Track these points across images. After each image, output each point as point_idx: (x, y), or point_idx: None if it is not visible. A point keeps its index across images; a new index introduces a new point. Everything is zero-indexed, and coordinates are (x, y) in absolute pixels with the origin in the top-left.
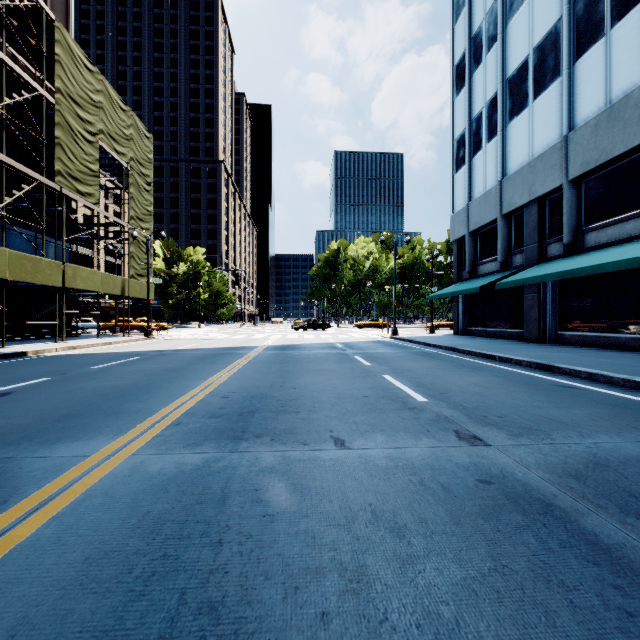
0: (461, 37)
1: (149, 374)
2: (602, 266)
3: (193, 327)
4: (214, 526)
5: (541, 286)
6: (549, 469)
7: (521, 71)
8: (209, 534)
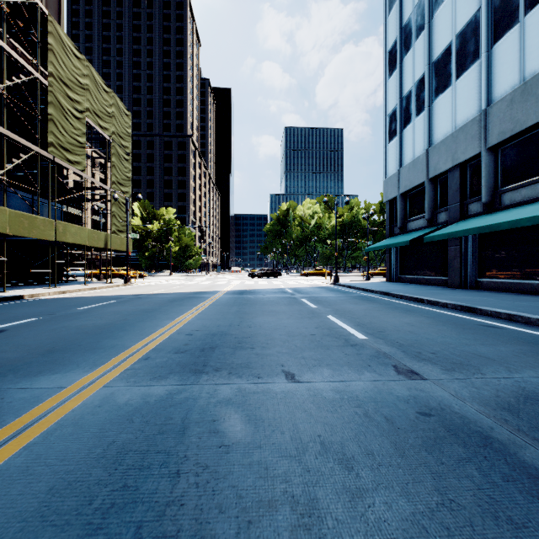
0: (393, 27)
1: (125, 314)
2: (518, 221)
3: (165, 275)
4: (173, 456)
5: (463, 239)
6: (483, 402)
7: (445, 55)
8: (168, 464)
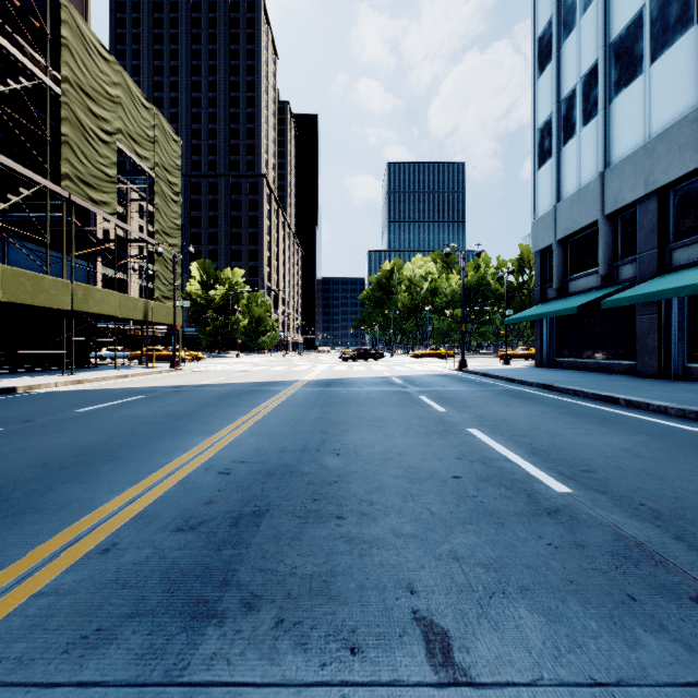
0: (546, 2)
1: (139, 423)
2: None
3: (231, 357)
4: None
5: (662, 304)
6: None
7: (632, 28)
8: None
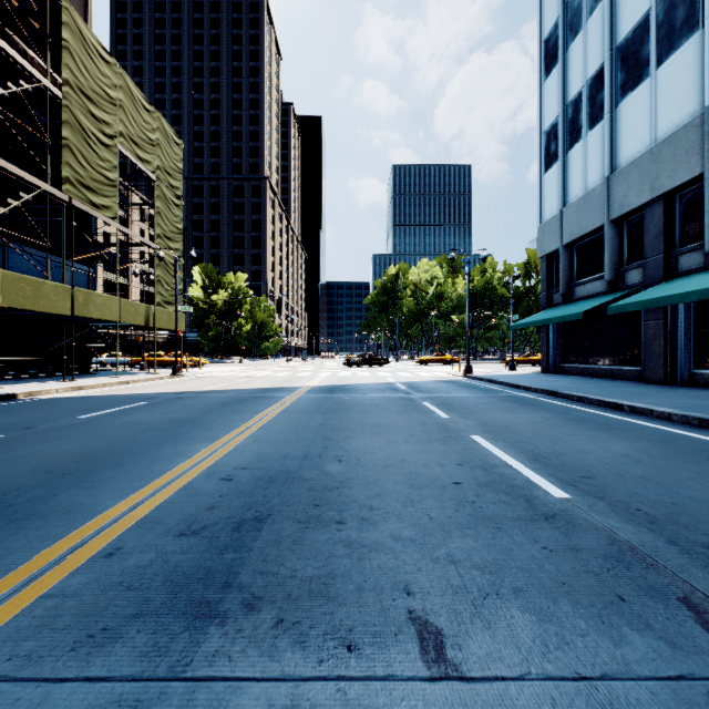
0: (552, 4)
1: (141, 430)
2: None
3: (234, 362)
4: None
5: (668, 310)
6: None
7: (638, 32)
8: None
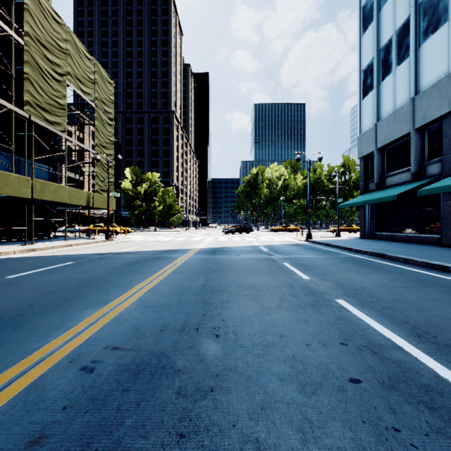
0: None
1: (48, 291)
2: None
3: (151, 231)
4: None
5: None
6: None
7: None
8: None
